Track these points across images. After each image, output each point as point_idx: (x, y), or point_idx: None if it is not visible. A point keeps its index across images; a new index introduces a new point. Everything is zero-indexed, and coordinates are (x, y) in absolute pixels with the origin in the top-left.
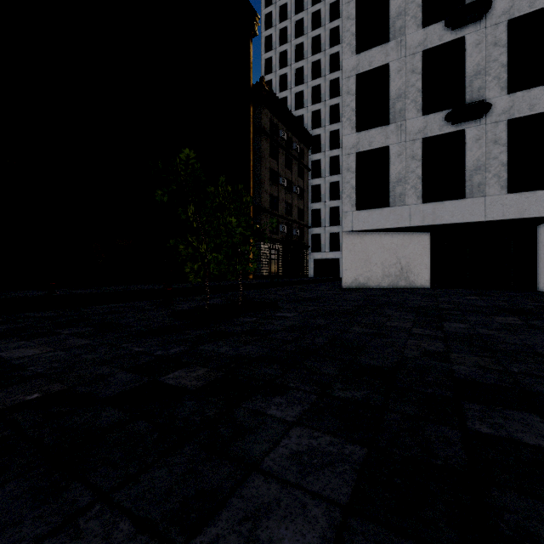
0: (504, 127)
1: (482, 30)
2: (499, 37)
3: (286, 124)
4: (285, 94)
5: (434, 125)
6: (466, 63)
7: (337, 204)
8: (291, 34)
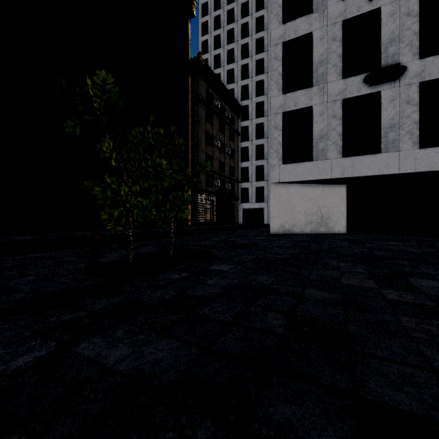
0: (416, 88)
1: (396, 1)
2: (411, 8)
3: (220, 95)
4: (218, 71)
5: (353, 87)
6: (381, 31)
7: (261, 163)
8: (223, 21)
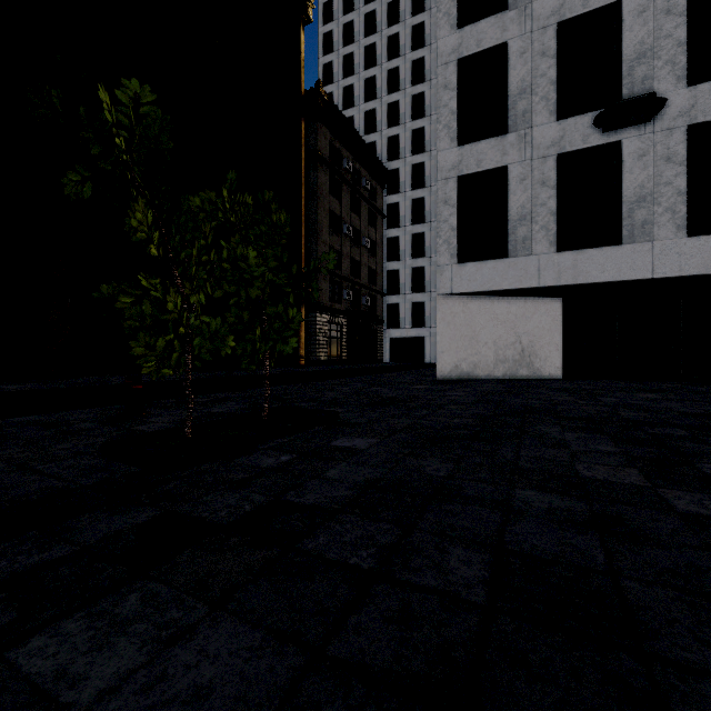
0: (682, 136)
1: None
2: (674, 1)
3: (353, 151)
4: (350, 113)
5: (576, 134)
6: (623, 40)
7: (421, 263)
8: (359, 31)
